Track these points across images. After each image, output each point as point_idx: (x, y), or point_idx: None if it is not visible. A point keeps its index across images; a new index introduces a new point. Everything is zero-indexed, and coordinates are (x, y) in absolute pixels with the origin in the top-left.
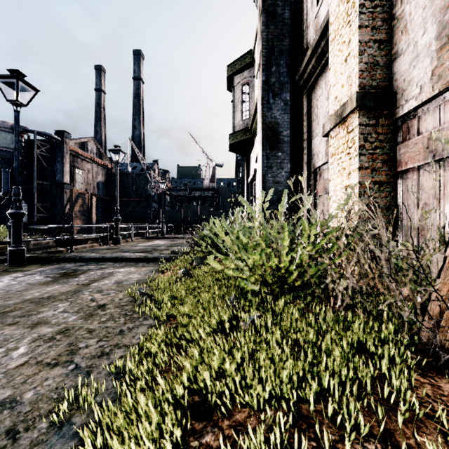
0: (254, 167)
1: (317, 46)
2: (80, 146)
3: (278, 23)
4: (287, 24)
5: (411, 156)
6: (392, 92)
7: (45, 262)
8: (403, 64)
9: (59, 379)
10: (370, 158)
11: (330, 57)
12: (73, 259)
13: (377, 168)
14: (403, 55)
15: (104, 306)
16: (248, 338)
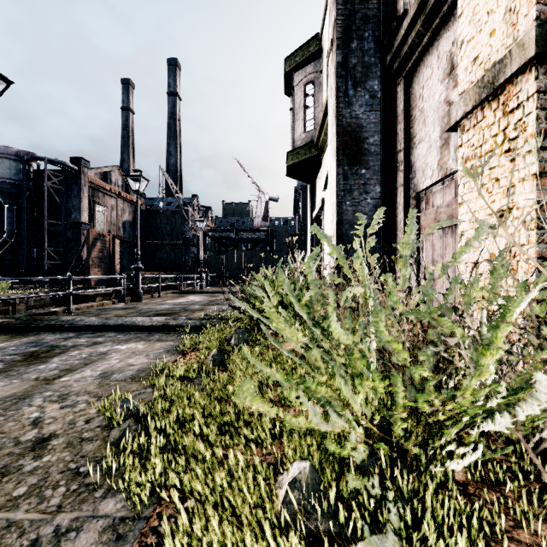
0: (321, 197)
1: None
2: (101, 177)
3: None
4: None
5: None
6: None
7: (20, 330)
8: None
9: None
10: None
11: None
12: (60, 327)
13: None
14: None
15: (45, 444)
16: None
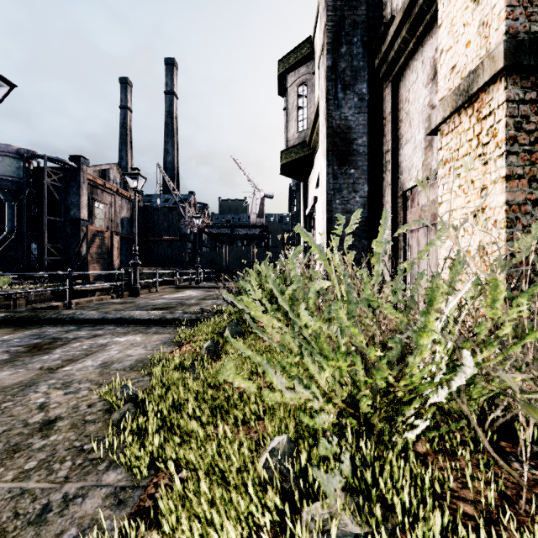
0: (313, 194)
1: (412, 5)
2: (100, 174)
3: None
4: None
5: None
6: None
7: (23, 324)
8: None
9: None
10: (526, 160)
11: (441, 6)
12: (61, 321)
13: None
14: None
15: (51, 425)
16: None
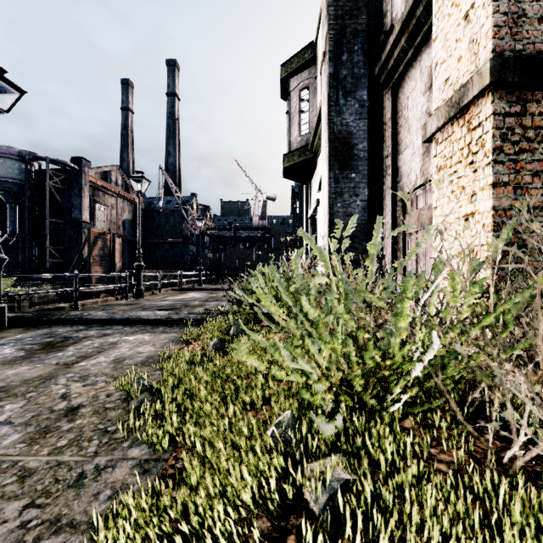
0: (316, 197)
1: (410, 16)
2: (102, 176)
3: None
4: None
5: None
6: None
7: (33, 324)
8: None
9: None
10: (511, 168)
11: (436, 21)
12: (70, 321)
13: (522, 183)
14: None
15: (75, 411)
16: None
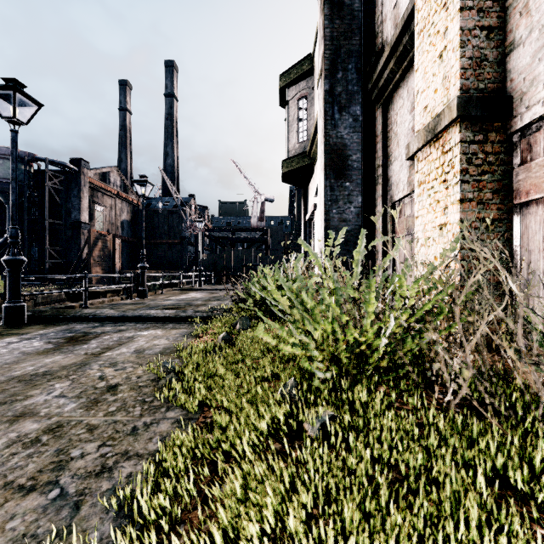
0: (313, 201)
1: (397, 43)
2: (100, 177)
3: (346, 16)
4: (358, 18)
5: (535, 182)
6: (506, 96)
7: (50, 321)
8: (522, 57)
9: (31, 517)
10: (475, 187)
11: (417, 55)
12: (85, 318)
13: (484, 199)
14: (523, 44)
15: (115, 388)
16: (319, 459)
